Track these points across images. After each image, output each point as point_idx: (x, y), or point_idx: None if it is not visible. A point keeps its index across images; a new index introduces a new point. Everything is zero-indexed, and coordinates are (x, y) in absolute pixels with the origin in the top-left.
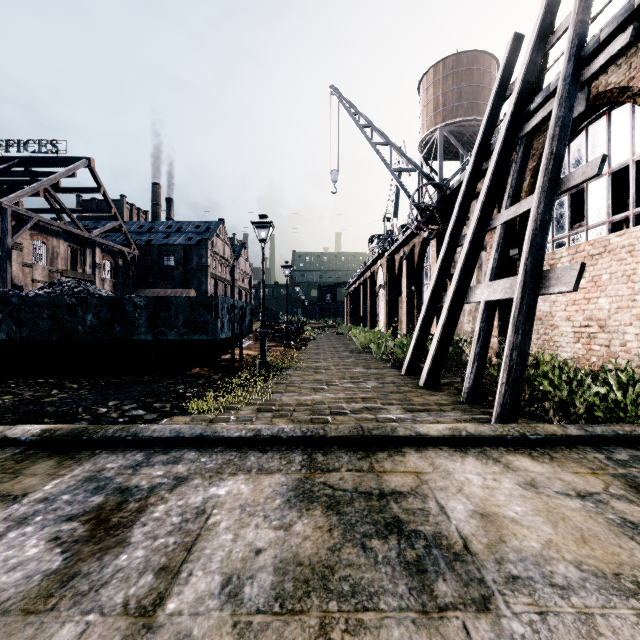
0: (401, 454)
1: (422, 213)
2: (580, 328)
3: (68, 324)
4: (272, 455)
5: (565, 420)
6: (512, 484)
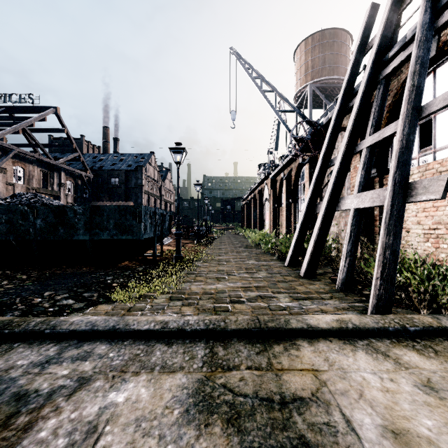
0: (296, 347)
1: (299, 143)
2: (429, 230)
3: (22, 227)
4: (176, 349)
5: (428, 308)
6: (410, 386)
